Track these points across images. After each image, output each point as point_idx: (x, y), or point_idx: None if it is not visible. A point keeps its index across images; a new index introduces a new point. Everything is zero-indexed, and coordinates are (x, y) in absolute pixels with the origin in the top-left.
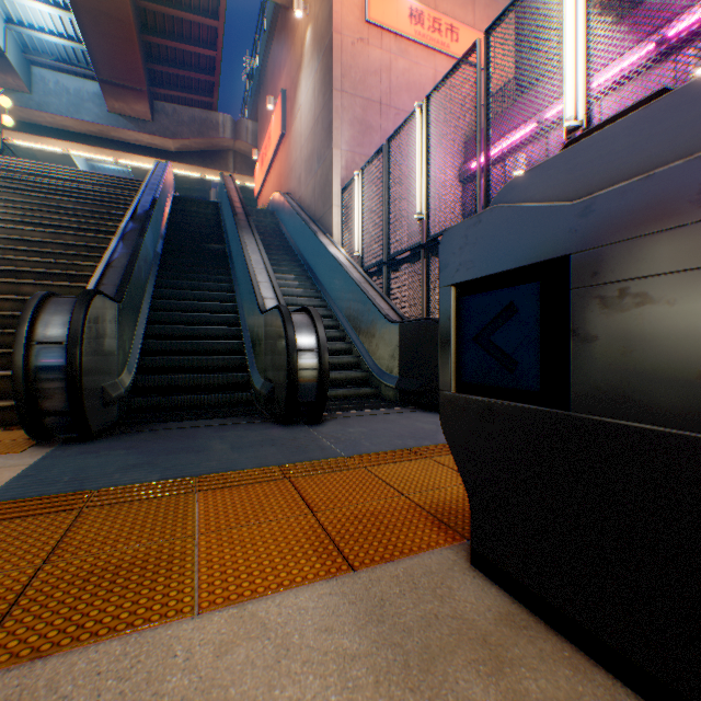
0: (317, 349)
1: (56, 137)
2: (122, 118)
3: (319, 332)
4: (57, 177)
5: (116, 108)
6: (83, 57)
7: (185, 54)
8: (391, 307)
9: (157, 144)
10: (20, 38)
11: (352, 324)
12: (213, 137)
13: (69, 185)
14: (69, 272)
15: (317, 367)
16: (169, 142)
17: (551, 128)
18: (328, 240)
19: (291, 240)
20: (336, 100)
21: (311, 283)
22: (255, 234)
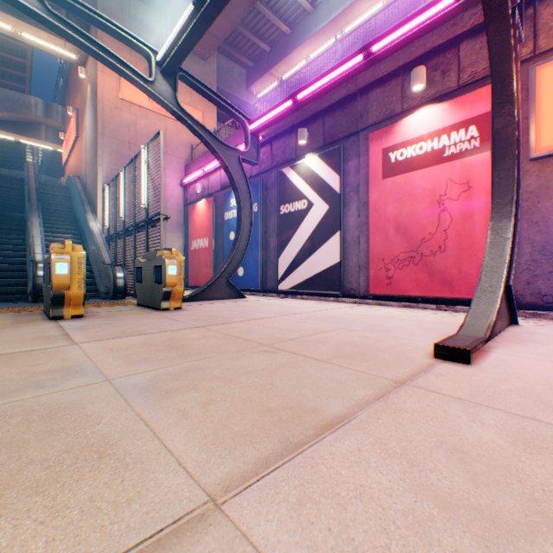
0: None
1: None
2: None
3: None
4: None
5: None
6: None
7: None
8: (110, 257)
9: None
10: None
11: (96, 264)
12: (26, 114)
13: None
14: None
15: None
16: None
17: (210, 174)
18: (94, 217)
19: (77, 210)
20: (101, 140)
21: (82, 240)
22: (41, 216)
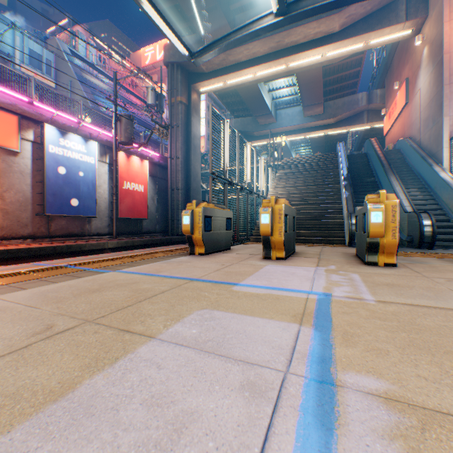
0: (430, 225)
1: (282, 136)
2: (308, 118)
3: (431, 220)
4: (303, 163)
5: (307, 115)
6: (295, 99)
7: (341, 76)
8: None
9: (324, 123)
10: (274, 103)
11: (452, 213)
12: (354, 109)
13: (309, 165)
14: (326, 201)
15: (430, 231)
16: (330, 121)
17: None
18: (438, 168)
19: (412, 167)
20: (444, 90)
21: (426, 192)
22: (395, 176)
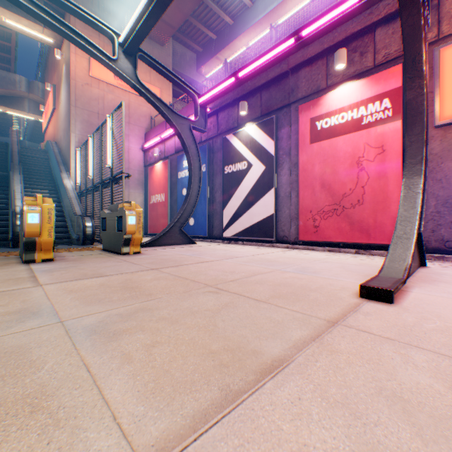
0: None
1: None
2: None
3: None
4: None
5: None
6: None
7: None
8: (81, 209)
9: None
10: None
11: (69, 215)
12: (11, 89)
13: None
14: None
15: None
16: None
17: (166, 140)
18: (67, 175)
19: (54, 170)
20: (74, 110)
21: (57, 195)
22: (22, 174)
